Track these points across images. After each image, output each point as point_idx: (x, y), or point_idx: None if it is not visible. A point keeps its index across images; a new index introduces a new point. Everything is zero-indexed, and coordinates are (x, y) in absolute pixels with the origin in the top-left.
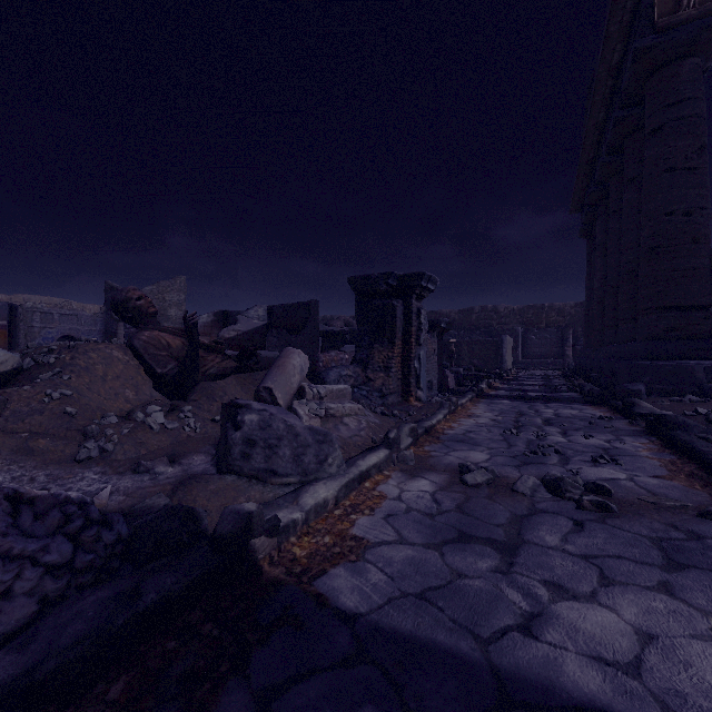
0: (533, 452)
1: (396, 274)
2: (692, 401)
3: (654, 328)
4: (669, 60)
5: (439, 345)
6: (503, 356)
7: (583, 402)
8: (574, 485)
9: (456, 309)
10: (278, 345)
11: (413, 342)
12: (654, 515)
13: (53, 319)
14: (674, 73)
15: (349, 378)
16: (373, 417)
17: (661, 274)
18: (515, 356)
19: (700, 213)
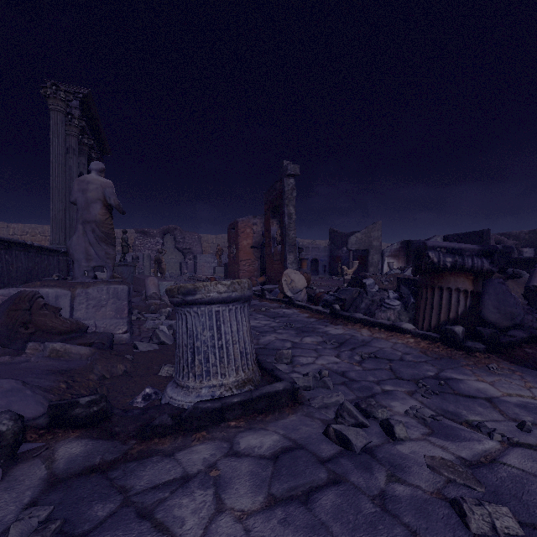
0: None
1: None
2: None
3: None
4: None
5: None
6: None
7: None
8: None
9: None
10: None
11: None
12: None
13: (309, 250)
14: None
15: None
16: None
17: None
18: None
19: None
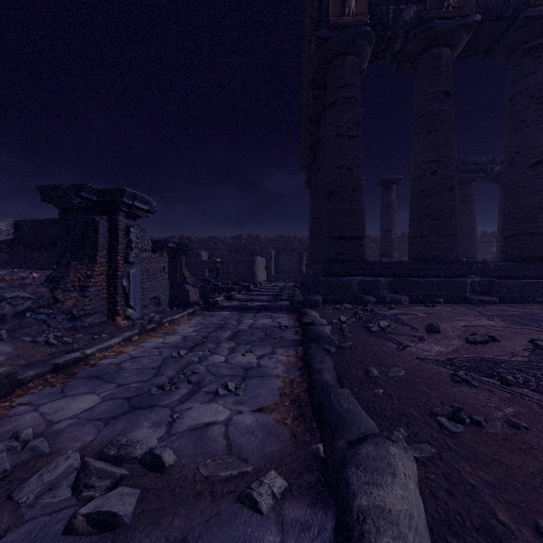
0: (161, 387)
1: (92, 187)
2: (346, 308)
3: (330, 252)
4: (339, 53)
5: (172, 263)
6: (255, 272)
7: (286, 310)
8: (105, 472)
9: (230, 236)
10: (11, 261)
11: (120, 259)
12: (178, 517)
13: None
14: (342, 64)
15: (24, 301)
16: (4, 353)
17: (334, 212)
18: (270, 272)
19: (357, 169)
